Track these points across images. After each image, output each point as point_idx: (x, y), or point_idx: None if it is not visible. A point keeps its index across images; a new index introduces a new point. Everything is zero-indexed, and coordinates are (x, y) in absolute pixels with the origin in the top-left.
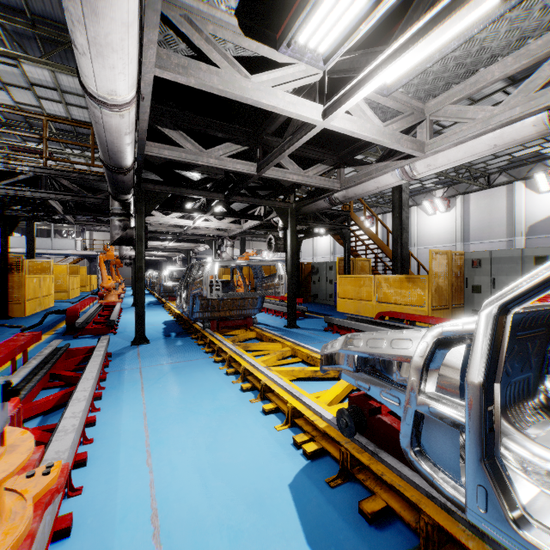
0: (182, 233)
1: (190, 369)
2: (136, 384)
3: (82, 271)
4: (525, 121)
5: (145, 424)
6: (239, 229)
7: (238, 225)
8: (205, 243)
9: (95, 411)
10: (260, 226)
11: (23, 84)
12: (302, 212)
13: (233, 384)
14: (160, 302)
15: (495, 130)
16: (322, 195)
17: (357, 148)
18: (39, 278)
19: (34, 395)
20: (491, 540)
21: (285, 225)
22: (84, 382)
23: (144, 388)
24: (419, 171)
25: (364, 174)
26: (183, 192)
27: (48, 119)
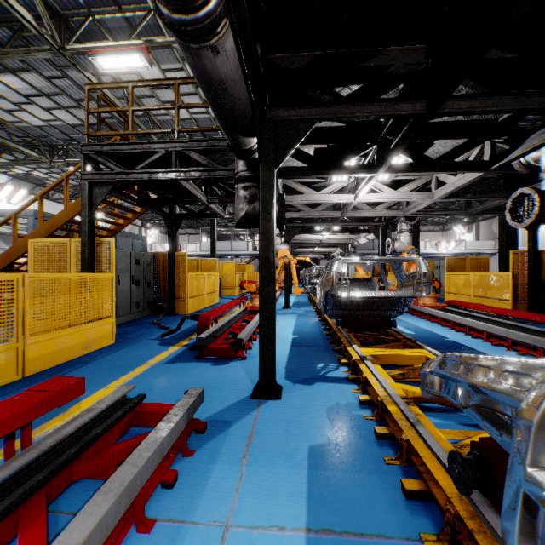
0: (339, 218)
1: None
2: None
3: (249, 269)
4: None
5: None
6: (426, 201)
7: (426, 193)
8: (368, 232)
9: None
10: (467, 191)
11: (191, 90)
12: None
13: None
14: (314, 304)
15: None
16: None
17: None
18: (203, 276)
19: None
20: None
21: None
22: None
23: None
24: None
25: None
26: (340, 112)
27: (179, 83)
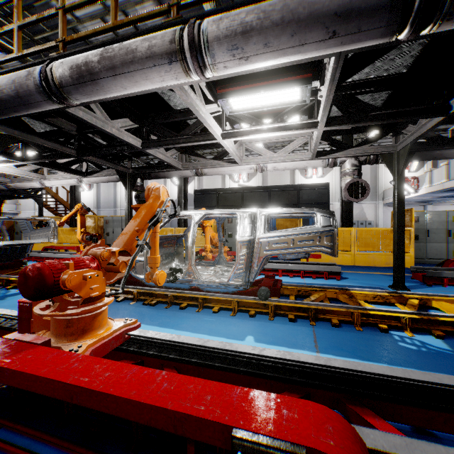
0: None
1: None
2: None
3: None
4: (72, 180)
5: None
6: None
7: None
8: None
9: None
10: None
11: None
12: None
13: None
14: None
15: (66, 179)
16: (1, 183)
17: (21, 165)
18: None
19: None
20: (0, 275)
21: None
22: None
23: None
24: (47, 185)
25: (24, 179)
26: None
27: None
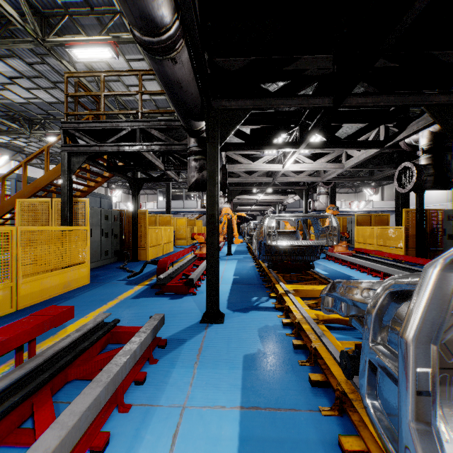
0: (271, 182)
1: None
2: None
3: (199, 223)
4: None
5: None
6: (338, 170)
7: (338, 164)
8: (294, 194)
9: None
10: (369, 162)
11: (150, 76)
12: None
13: None
14: (251, 252)
15: None
16: None
17: None
18: (161, 229)
19: None
20: None
21: (450, 135)
22: None
23: None
24: None
25: None
26: (269, 104)
27: (142, 74)
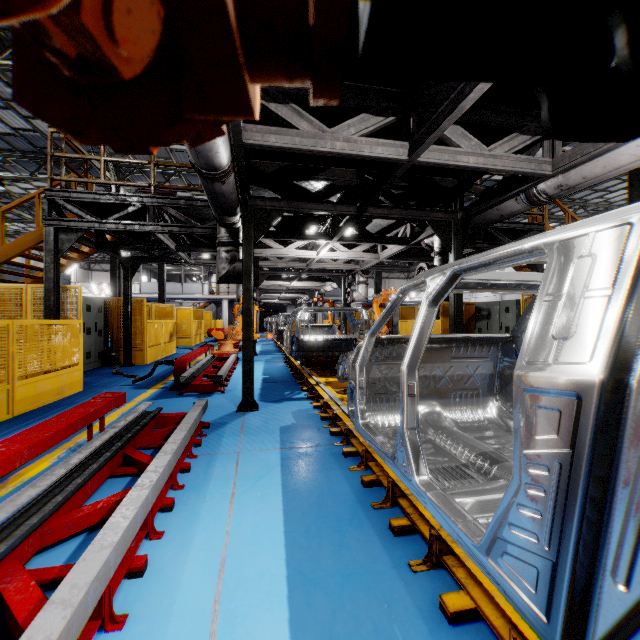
0: (305, 269)
1: (306, 463)
2: (225, 485)
3: (207, 315)
4: None
5: (217, 591)
6: (375, 260)
7: (374, 254)
8: (333, 281)
9: (155, 537)
10: (404, 254)
11: None
12: (474, 225)
13: (374, 510)
14: (281, 351)
15: None
16: (514, 190)
17: None
18: (161, 324)
19: (89, 492)
20: None
21: (446, 246)
22: (133, 495)
23: (235, 495)
24: None
25: None
26: (301, 207)
27: None
